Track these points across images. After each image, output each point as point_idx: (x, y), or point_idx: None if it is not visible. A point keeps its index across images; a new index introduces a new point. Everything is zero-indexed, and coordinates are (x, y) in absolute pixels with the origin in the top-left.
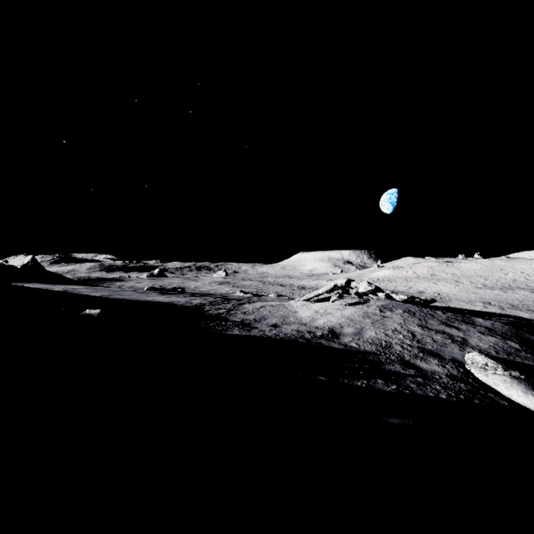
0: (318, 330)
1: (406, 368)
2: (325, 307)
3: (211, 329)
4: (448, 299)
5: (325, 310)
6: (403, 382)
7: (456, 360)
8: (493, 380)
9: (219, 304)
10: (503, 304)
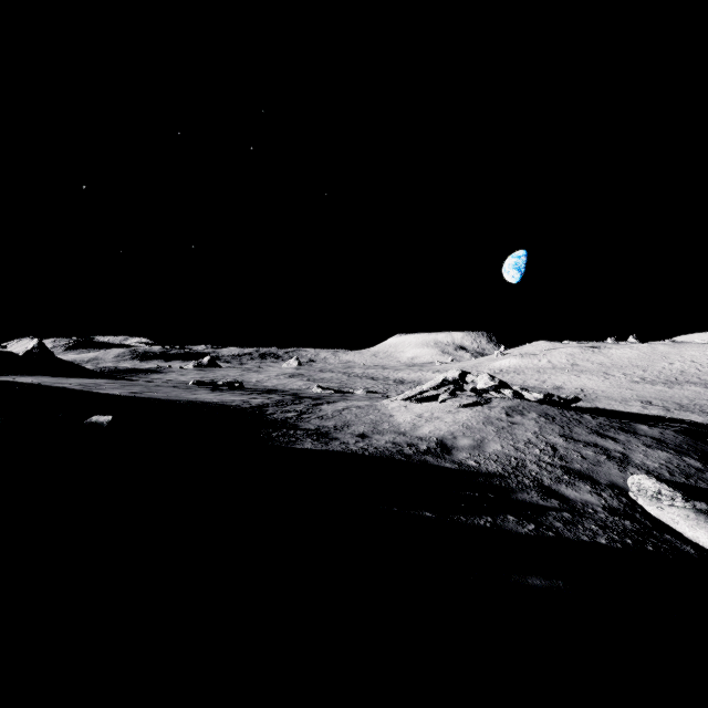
0: (422, 442)
1: (547, 497)
2: (432, 409)
3: (273, 442)
4: (595, 398)
5: (432, 414)
6: (544, 519)
7: (616, 486)
8: (670, 516)
9: (287, 404)
10: (668, 404)
